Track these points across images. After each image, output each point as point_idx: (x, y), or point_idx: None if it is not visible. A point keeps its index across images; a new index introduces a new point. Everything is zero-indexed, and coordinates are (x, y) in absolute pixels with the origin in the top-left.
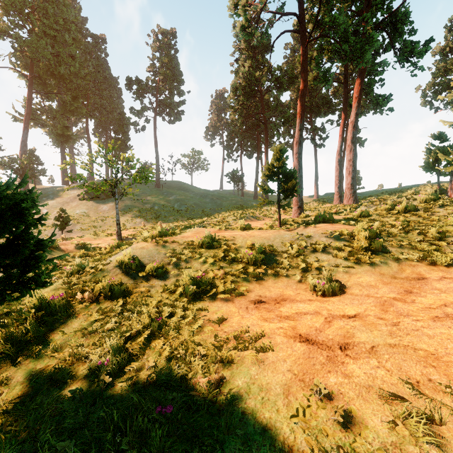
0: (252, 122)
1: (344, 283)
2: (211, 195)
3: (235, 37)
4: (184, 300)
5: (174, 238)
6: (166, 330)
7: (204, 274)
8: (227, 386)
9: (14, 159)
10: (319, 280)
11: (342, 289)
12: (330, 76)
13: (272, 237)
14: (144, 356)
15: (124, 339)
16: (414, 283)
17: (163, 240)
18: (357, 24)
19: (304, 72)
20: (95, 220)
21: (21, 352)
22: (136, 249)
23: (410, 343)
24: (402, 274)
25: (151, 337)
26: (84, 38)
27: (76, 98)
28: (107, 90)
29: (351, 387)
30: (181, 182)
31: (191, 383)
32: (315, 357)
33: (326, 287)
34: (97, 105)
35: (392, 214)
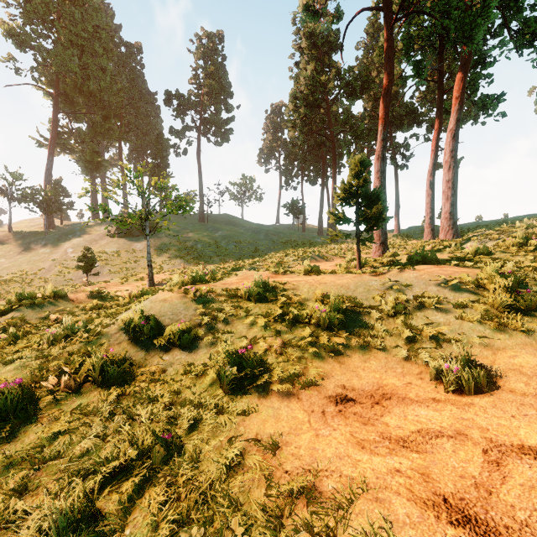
0: (315, 141)
1: (487, 366)
2: (265, 231)
3: (295, 34)
4: (217, 392)
5: (211, 286)
6: (177, 463)
7: (250, 347)
8: None
9: (37, 191)
10: (447, 363)
11: (492, 381)
12: (425, 65)
13: (352, 285)
14: (127, 527)
15: (98, 479)
16: None
17: (195, 288)
18: None
19: (388, 62)
20: (127, 261)
21: None
22: (155, 302)
23: None
24: None
25: (150, 475)
26: (117, 48)
27: (107, 117)
28: (143, 108)
29: None
30: (230, 216)
31: None
32: None
33: (464, 376)
34: (132, 126)
35: (526, 252)
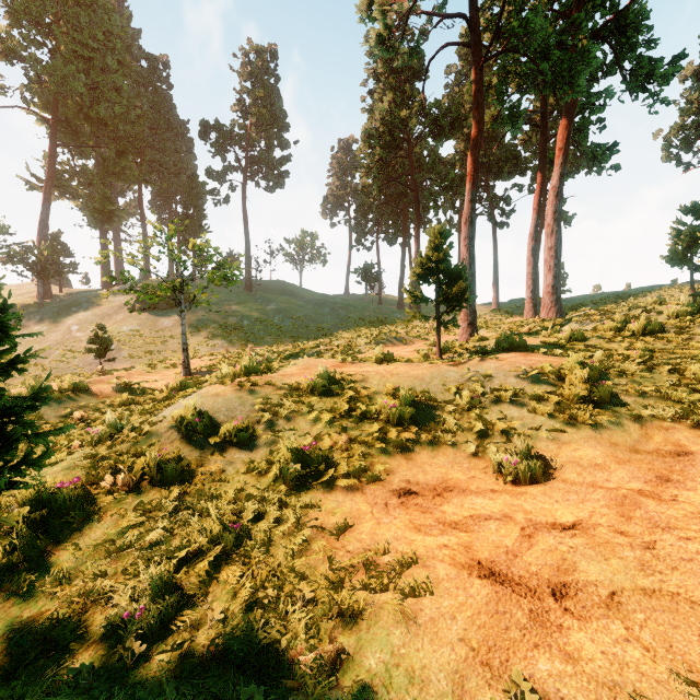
0: (395, 189)
1: (550, 459)
2: (331, 303)
3: (368, 56)
4: (281, 488)
5: (269, 378)
6: (248, 548)
7: (315, 443)
8: (350, 670)
9: (29, 248)
10: (508, 456)
11: (548, 472)
12: (520, 114)
13: (427, 376)
14: (208, 597)
15: (175, 563)
16: (671, 462)
17: (250, 381)
18: (563, 32)
19: (477, 109)
20: (151, 342)
21: (1, 586)
22: (206, 397)
23: (681, 589)
24: (648, 444)
25: (222, 560)
26: (136, 61)
27: (123, 153)
28: (170, 140)
29: (580, 685)
30: (285, 283)
31: (285, 662)
32: (508, 611)
33: (521, 468)
34: (155, 163)
35: (623, 337)
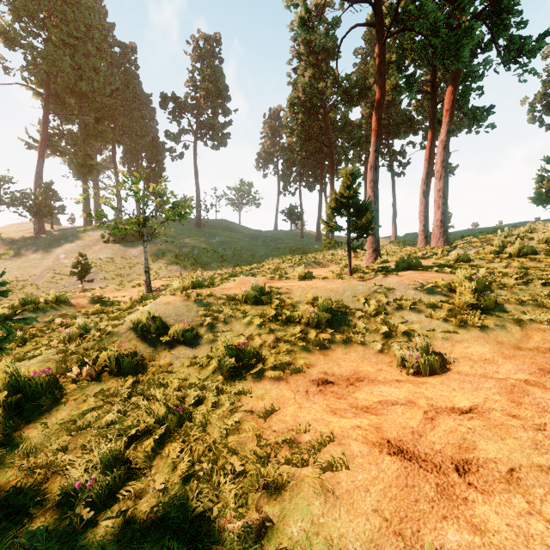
0: (314, 146)
1: (445, 355)
2: (263, 237)
3: (293, 40)
4: (218, 378)
5: (211, 291)
6: (188, 427)
7: (247, 341)
8: (274, 537)
9: (27, 194)
10: (410, 351)
11: (445, 365)
12: (415, 80)
13: (340, 289)
14: (152, 469)
15: (125, 440)
16: None
17: (196, 292)
18: (449, 16)
19: (380, 77)
20: (122, 267)
21: None
22: (159, 305)
23: None
24: (529, 342)
25: (166, 437)
26: (110, 48)
27: (100, 119)
28: (137, 110)
29: None
30: (227, 221)
31: (215, 529)
32: (416, 485)
33: (421, 361)
34: (126, 128)
35: (501, 259)
